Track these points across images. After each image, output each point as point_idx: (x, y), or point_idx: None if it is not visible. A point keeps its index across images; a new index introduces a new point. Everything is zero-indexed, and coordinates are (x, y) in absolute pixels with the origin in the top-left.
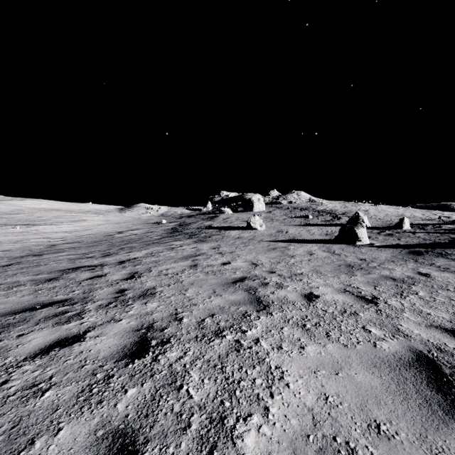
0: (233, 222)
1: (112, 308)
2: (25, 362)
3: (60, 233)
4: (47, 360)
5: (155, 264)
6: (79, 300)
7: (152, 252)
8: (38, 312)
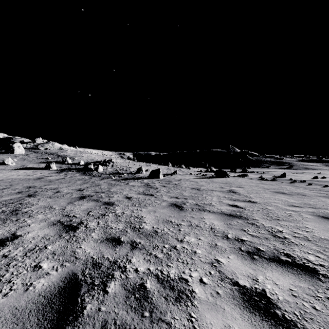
0: None
1: None
2: None
3: None
4: None
5: None
6: None
7: None
8: None
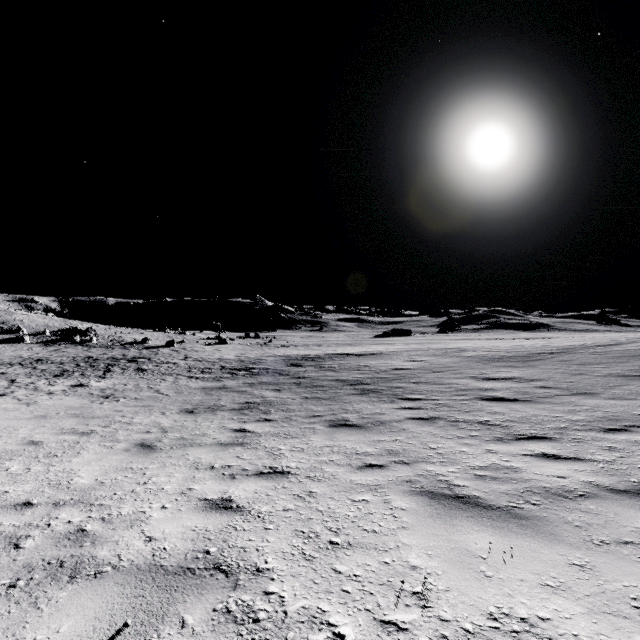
0: None
1: None
2: None
3: None
4: None
5: None
6: None
7: None
8: None
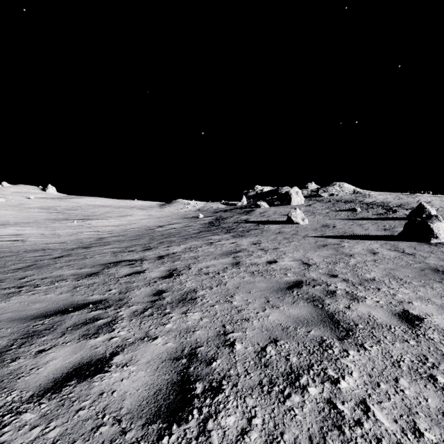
0: (271, 216)
1: (147, 318)
2: (29, 405)
3: (109, 227)
4: (56, 404)
5: (194, 260)
6: (114, 302)
7: (190, 247)
8: (68, 316)
